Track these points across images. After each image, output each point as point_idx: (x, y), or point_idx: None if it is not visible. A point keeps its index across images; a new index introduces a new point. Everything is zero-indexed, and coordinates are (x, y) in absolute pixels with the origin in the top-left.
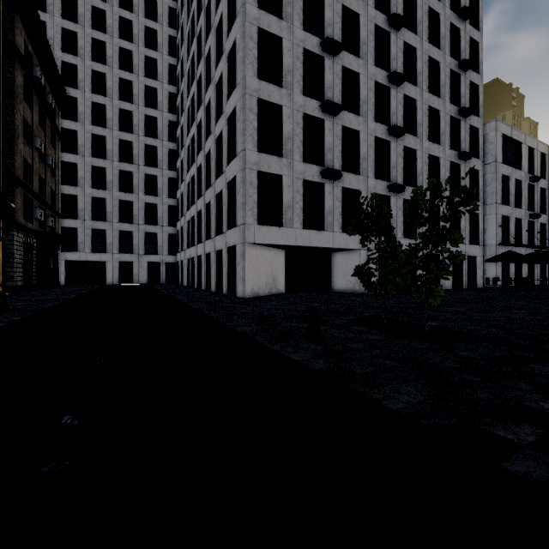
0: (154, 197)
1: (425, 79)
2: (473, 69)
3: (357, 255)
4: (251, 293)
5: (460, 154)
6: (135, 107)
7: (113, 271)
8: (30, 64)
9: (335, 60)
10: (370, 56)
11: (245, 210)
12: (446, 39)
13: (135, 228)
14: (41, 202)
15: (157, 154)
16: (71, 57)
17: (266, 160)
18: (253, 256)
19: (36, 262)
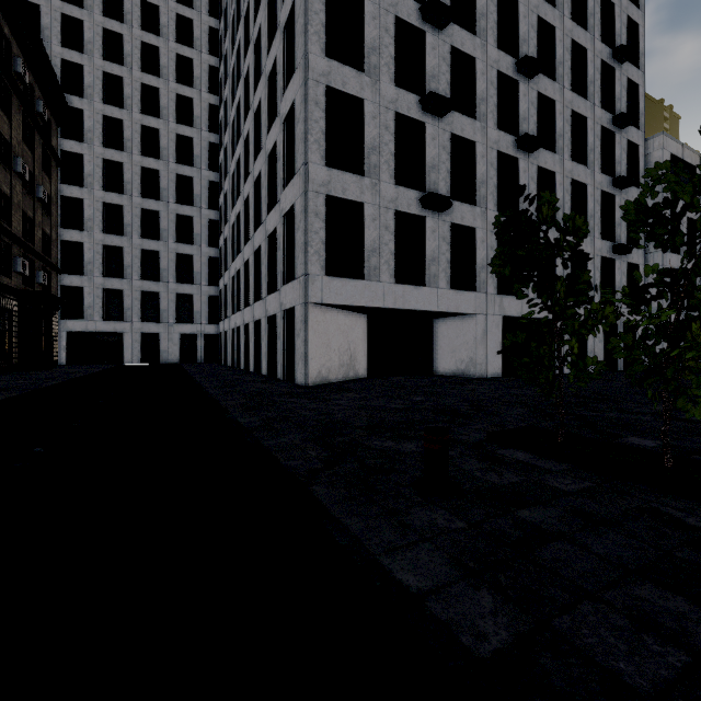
0: (189, 246)
1: (566, 72)
2: (630, 63)
3: (472, 322)
4: (317, 379)
5: (615, 180)
6: (164, 124)
7: (133, 346)
8: (8, 54)
9: (441, 36)
10: (490, 33)
11: (308, 254)
12: (595, 16)
13: (164, 288)
14: (26, 249)
15: (193, 188)
16: (75, 55)
17: (339, 180)
18: (320, 322)
19: (17, 334)
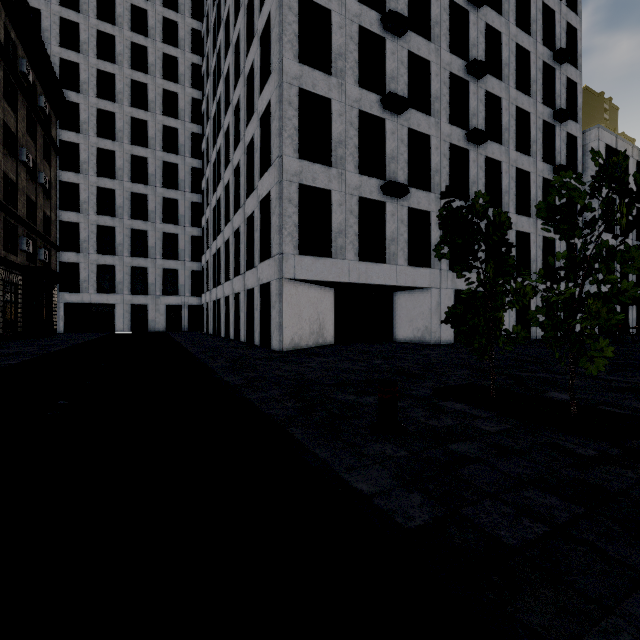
0: (175, 226)
1: (511, 72)
2: (569, 63)
3: (427, 295)
4: (291, 345)
5: (555, 168)
6: (151, 116)
7: (124, 316)
8: (14, 56)
9: (400, 43)
10: (443, 39)
11: (282, 235)
12: (538, 22)
13: (151, 263)
14: (29, 229)
15: (178, 174)
16: (72, 54)
17: (310, 170)
18: (293, 295)
19: (22, 305)
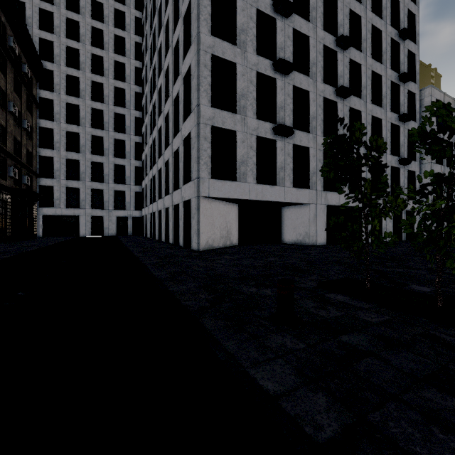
0: (123, 159)
1: (368, 45)
2: (410, 40)
3: (307, 209)
4: (206, 246)
5: (400, 116)
6: (106, 80)
7: (86, 224)
8: (4, 34)
9: (287, 22)
10: (319, 20)
11: (200, 164)
12: (387, 9)
13: (106, 186)
14: (16, 161)
15: (125, 122)
16: (48, 35)
17: (220, 116)
18: (208, 209)
19: (10, 216)
